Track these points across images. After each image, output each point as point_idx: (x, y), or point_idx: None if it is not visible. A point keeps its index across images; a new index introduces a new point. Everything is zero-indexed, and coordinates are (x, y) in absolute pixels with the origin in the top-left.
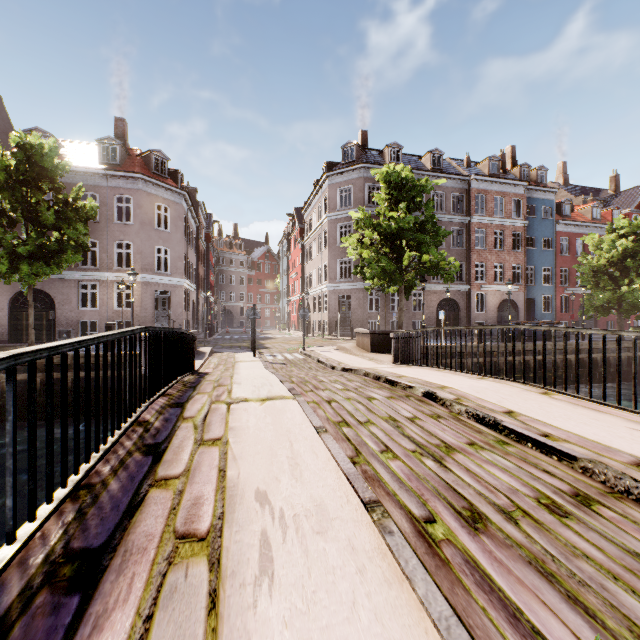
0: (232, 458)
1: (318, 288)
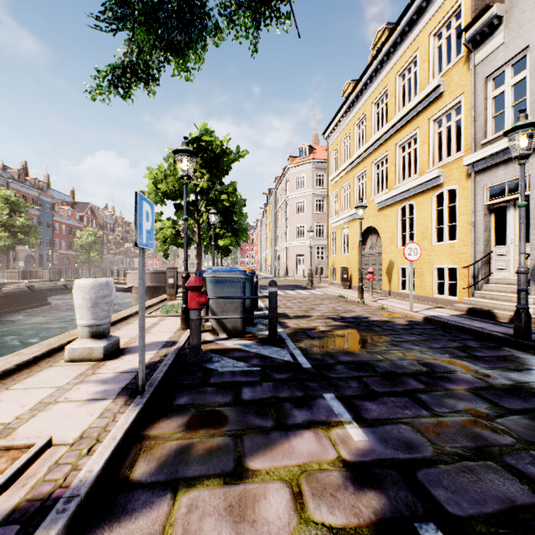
0: None
1: None
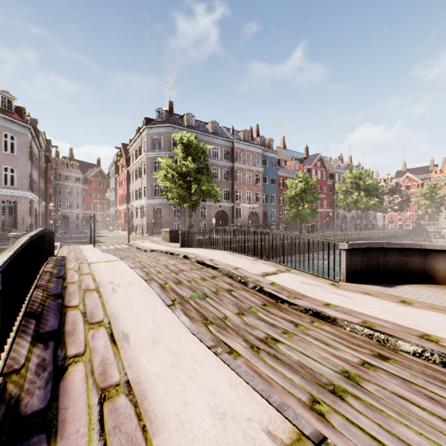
0: (97, 277)
1: (139, 202)
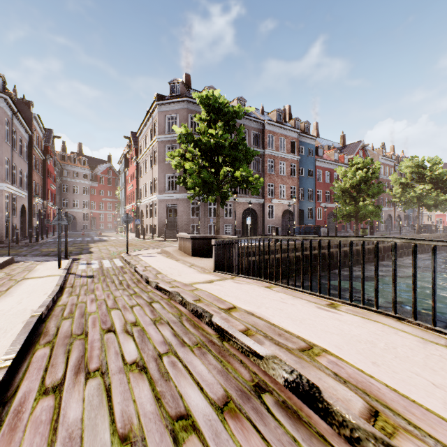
0: None
1: (149, 198)
